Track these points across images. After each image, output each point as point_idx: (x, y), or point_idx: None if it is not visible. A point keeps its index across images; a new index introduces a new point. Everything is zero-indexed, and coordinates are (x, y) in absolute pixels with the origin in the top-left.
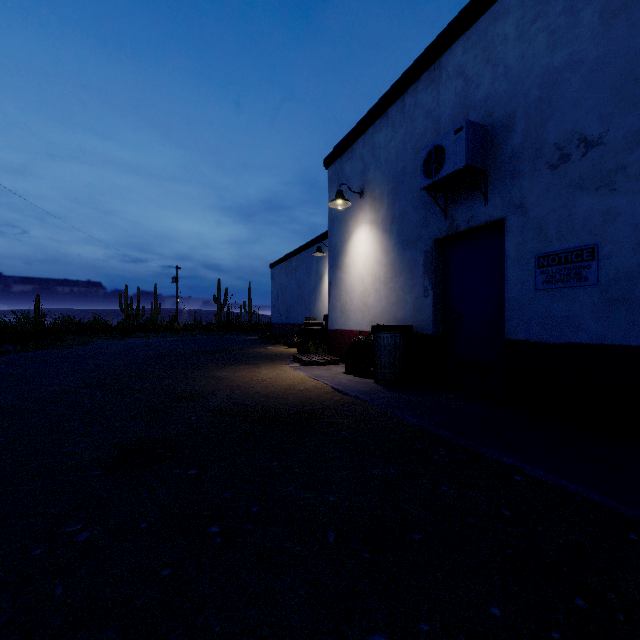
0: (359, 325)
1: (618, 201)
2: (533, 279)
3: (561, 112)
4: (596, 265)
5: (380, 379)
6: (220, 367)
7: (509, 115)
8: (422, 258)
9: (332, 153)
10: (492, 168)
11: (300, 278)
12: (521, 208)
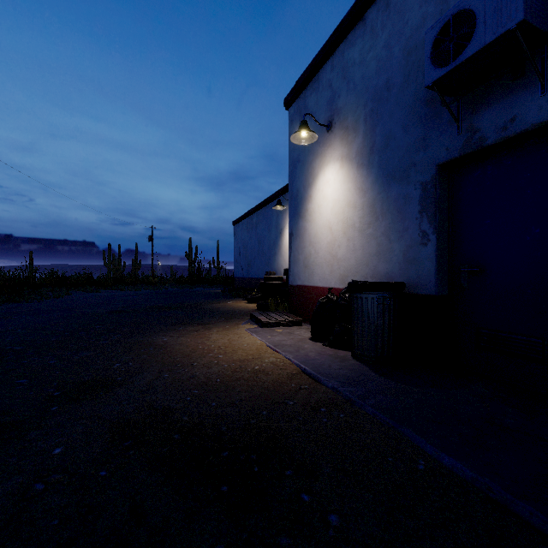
0: (326, 281)
1: None
2: None
3: None
4: None
5: (362, 355)
6: (166, 329)
7: None
8: (418, 192)
9: (294, 89)
10: None
11: (260, 233)
12: None
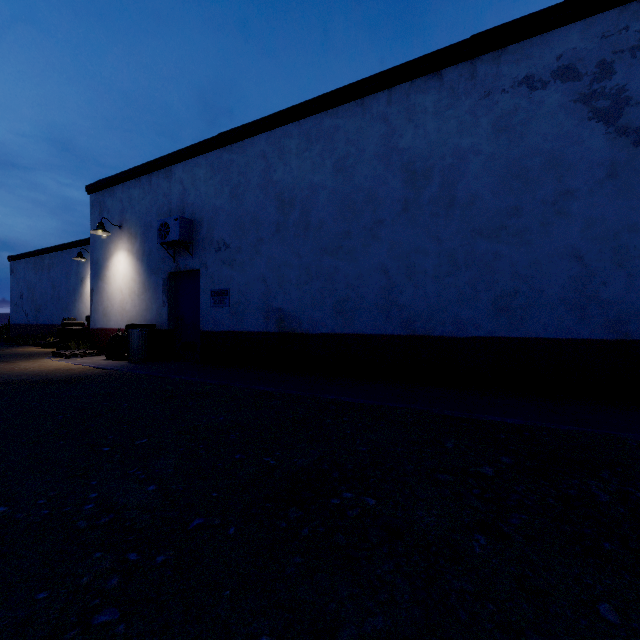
0: (119, 324)
1: (234, 273)
2: (210, 301)
3: (219, 227)
4: (228, 298)
5: (132, 359)
6: None
7: (202, 218)
8: (162, 282)
9: (95, 185)
10: (195, 242)
11: (56, 277)
12: (206, 266)
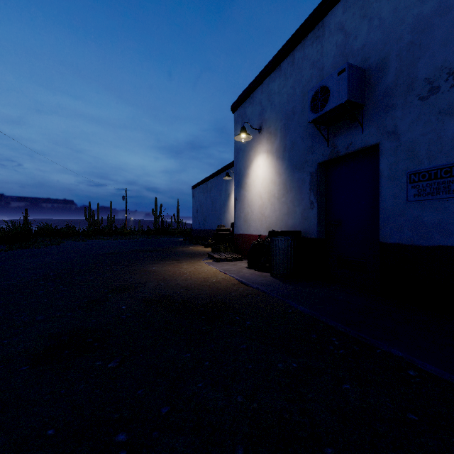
0: (258, 231)
1: None
2: (405, 193)
3: (431, 52)
4: None
5: (275, 273)
6: (152, 263)
7: (383, 58)
8: (308, 178)
9: (237, 100)
10: (368, 103)
11: (213, 196)
12: (394, 134)
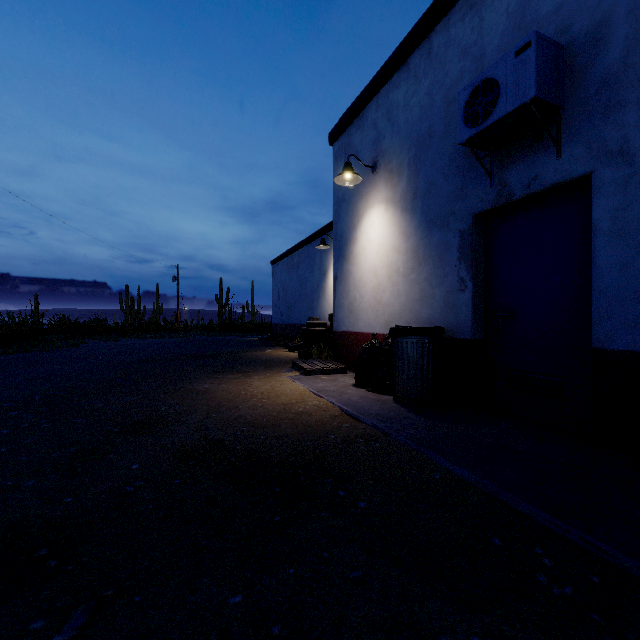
0: (371, 326)
1: None
2: None
3: None
4: None
5: (402, 397)
6: (205, 376)
7: (599, 22)
8: (457, 240)
9: (338, 124)
10: (569, 104)
11: (302, 275)
12: (622, 155)
